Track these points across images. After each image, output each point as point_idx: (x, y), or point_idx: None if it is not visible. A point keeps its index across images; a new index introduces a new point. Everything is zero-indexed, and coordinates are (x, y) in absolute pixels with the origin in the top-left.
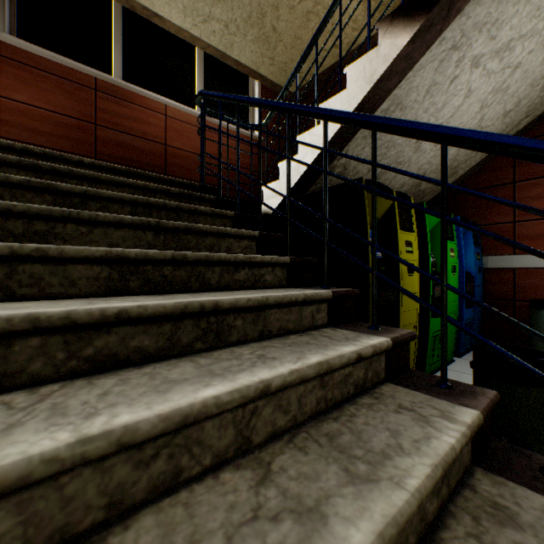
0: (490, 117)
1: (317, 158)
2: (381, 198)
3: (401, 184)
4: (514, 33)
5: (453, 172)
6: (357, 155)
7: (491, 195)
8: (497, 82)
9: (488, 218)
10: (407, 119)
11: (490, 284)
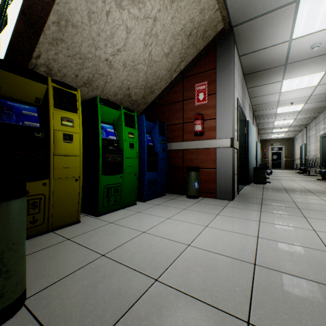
0: (157, 55)
1: (9, 52)
2: (26, 79)
3: (114, 92)
4: None
5: (151, 90)
6: (55, 59)
7: (174, 107)
8: (147, 28)
9: (173, 120)
10: (85, 37)
11: (173, 159)
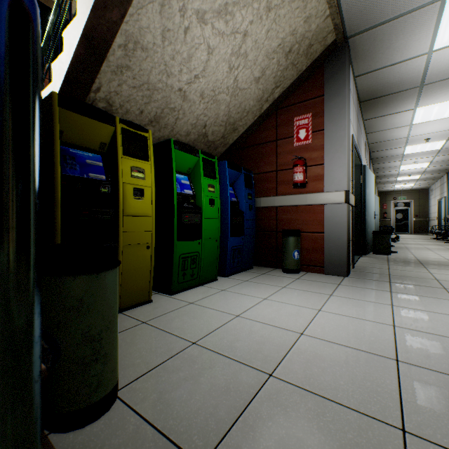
0: (244, 80)
1: (65, 85)
2: (92, 120)
3: (186, 131)
4: None
5: (234, 128)
6: (117, 92)
7: (264, 149)
8: (234, 46)
9: (262, 167)
10: (156, 62)
11: (263, 219)
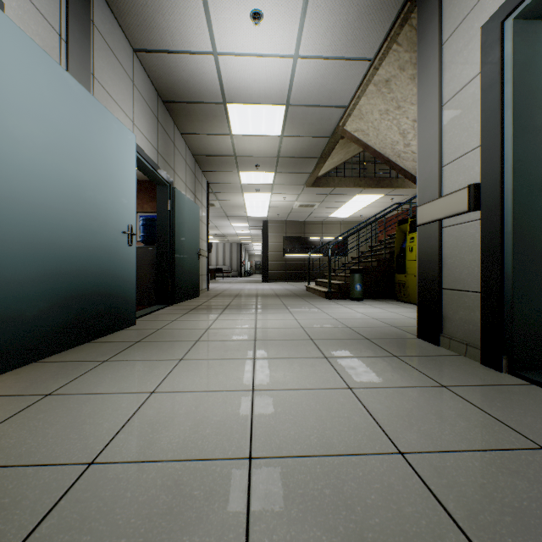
0: None
1: None
2: (403, 225)
3: None
4: (396, 133)
5: None
6: None
7: None
8: None
9: None
10: None
11: None
